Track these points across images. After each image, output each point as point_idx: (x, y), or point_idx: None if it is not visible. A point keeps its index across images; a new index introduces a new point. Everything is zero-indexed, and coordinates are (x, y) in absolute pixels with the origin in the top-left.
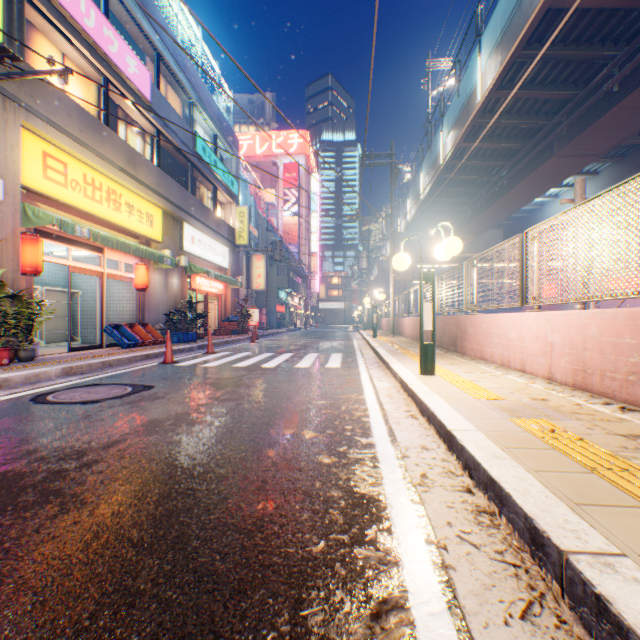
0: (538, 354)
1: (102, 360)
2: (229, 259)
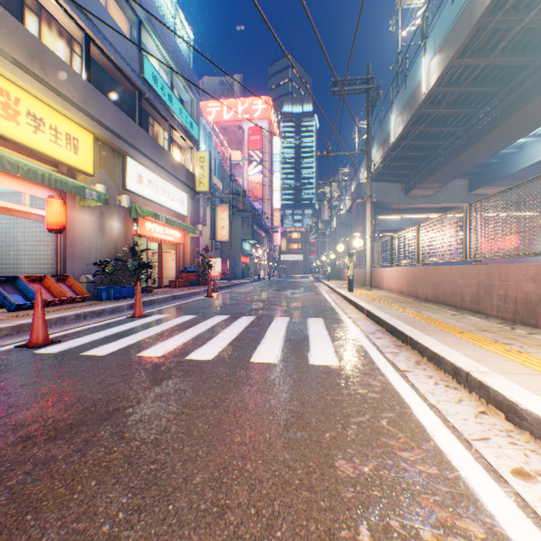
0: None
1: None
2: (188, 206)
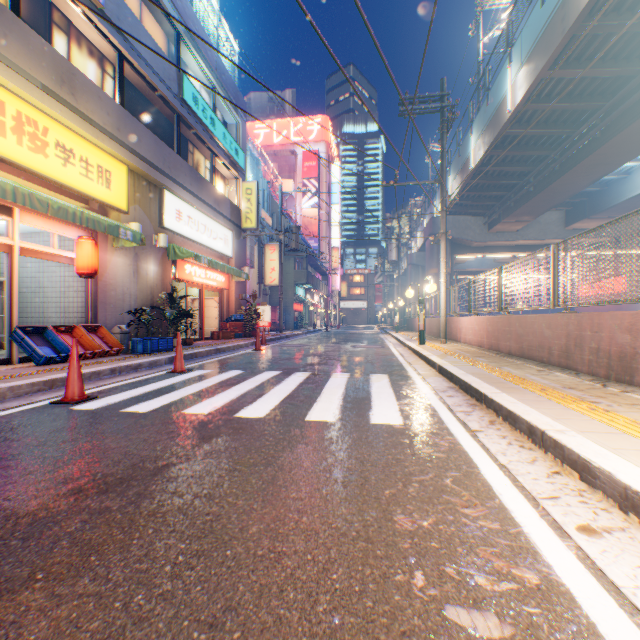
0: None
1: None
2: (233, 245)
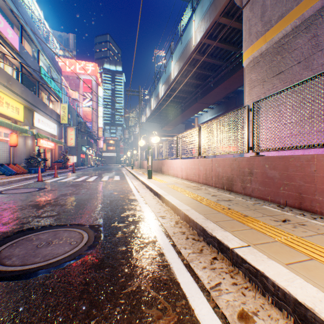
0: (180, 171)
1: (8, 180)
2: (57, 130)
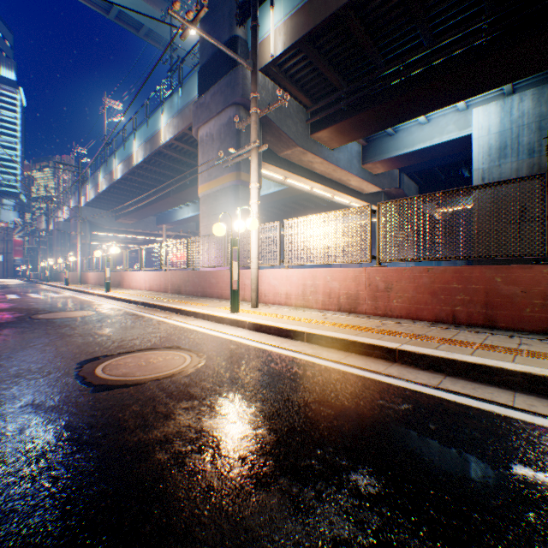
0: (144, 284)
1: None
2: None
